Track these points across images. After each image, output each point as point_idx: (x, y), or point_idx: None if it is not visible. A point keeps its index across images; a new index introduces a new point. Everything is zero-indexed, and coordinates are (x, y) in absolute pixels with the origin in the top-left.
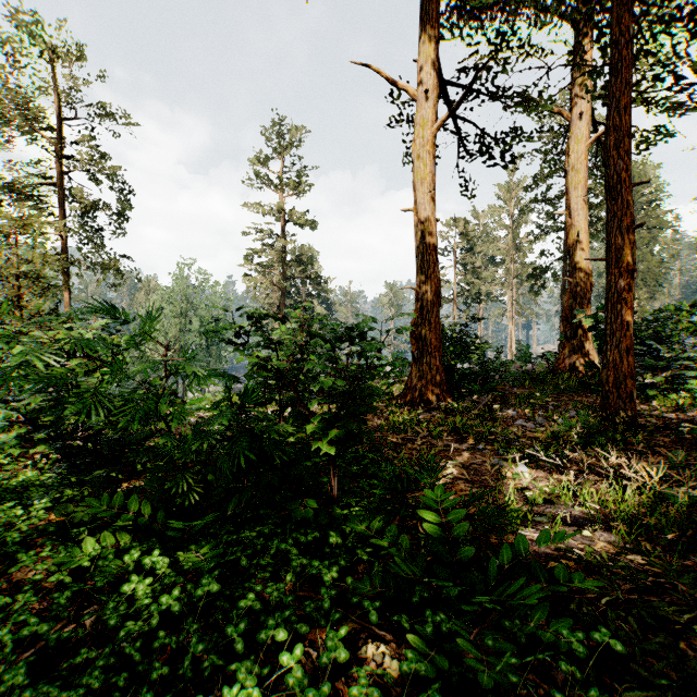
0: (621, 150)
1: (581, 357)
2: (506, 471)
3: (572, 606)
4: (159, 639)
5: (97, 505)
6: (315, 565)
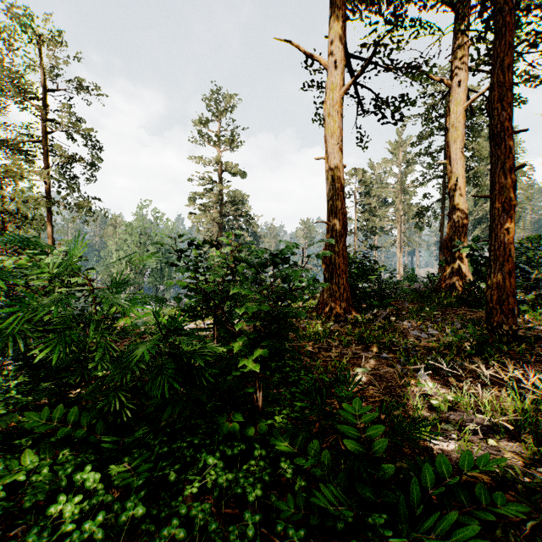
0: (503, 103)
1: (459, 278)
2: (409, 377)
3: (497, 531)
4: None
5: (36, 419)
6: (240, 482)
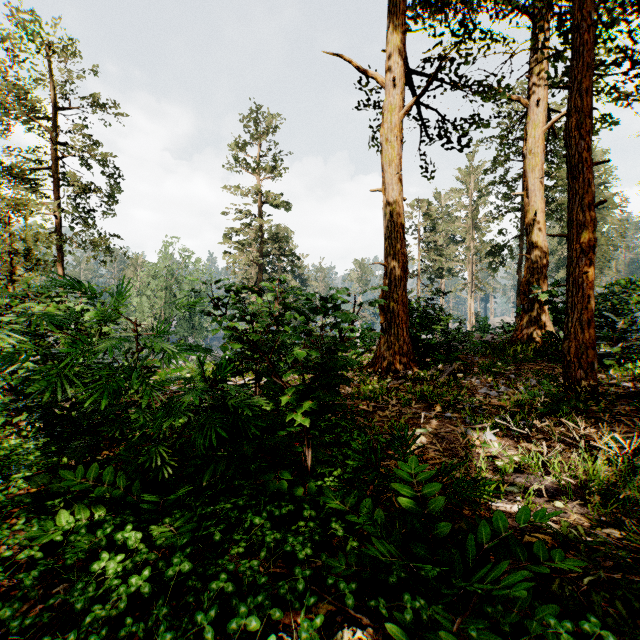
0: (582, 131)
1: (537, 328)
2: (474, 438)
3: (553, 586)
4: (126, 626)
5: (71, 478)
6: (289, 541)
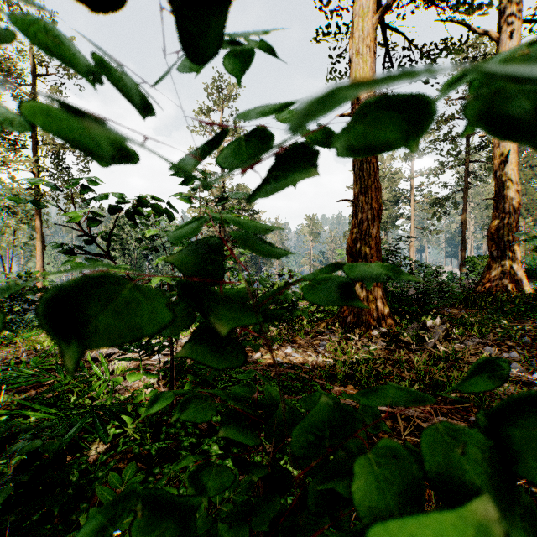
0: None
1: (509, 277)
2: None
3: None
4: None
5: None
6: None
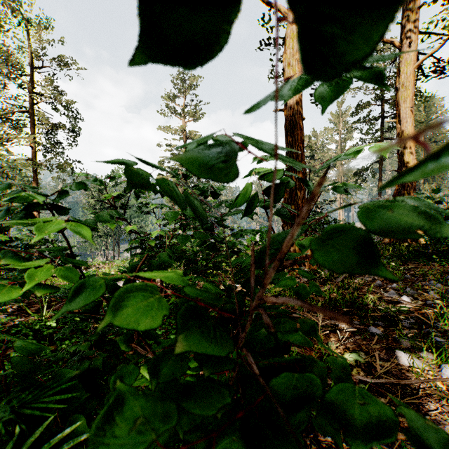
0: None
1: None
2: (431, 377)
3: None
4: None
5: None
6: None
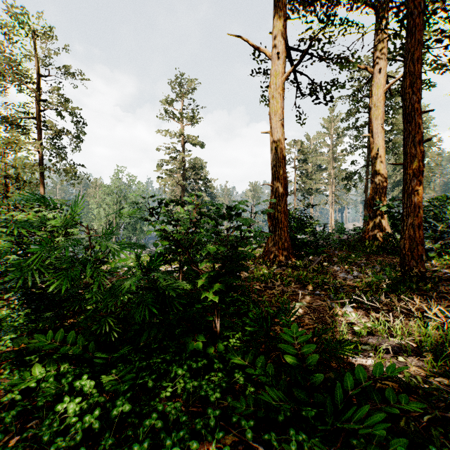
0: (414, 89)
1: (379, 231)
2: (337, 310)
3: (401, 423)
4: None
5: (43, 340)
6: (203, 388)
